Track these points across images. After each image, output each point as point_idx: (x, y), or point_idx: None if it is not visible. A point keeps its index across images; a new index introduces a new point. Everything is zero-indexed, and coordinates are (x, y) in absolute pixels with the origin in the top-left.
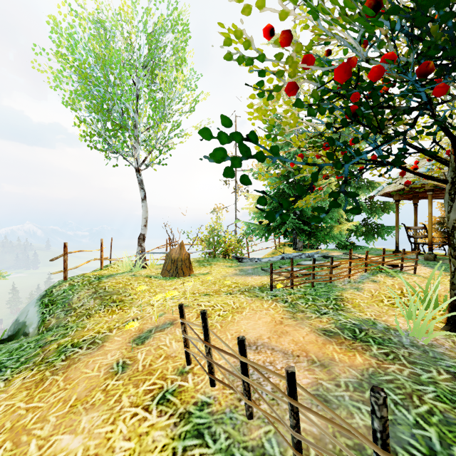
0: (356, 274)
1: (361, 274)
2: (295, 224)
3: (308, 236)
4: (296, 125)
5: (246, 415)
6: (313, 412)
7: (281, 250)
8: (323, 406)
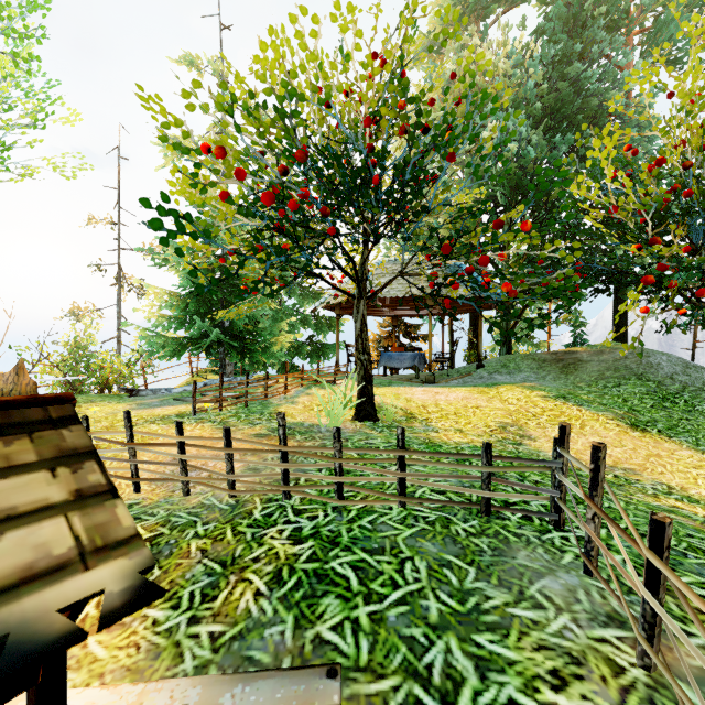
0: (293, 390)
1: (298, 390)
2: (223, 339)
3: (241, 355)
4: (228, 220)
5: (184, 494)
6: (244, 450)
7: (201, 379)
8: (251, 443)
